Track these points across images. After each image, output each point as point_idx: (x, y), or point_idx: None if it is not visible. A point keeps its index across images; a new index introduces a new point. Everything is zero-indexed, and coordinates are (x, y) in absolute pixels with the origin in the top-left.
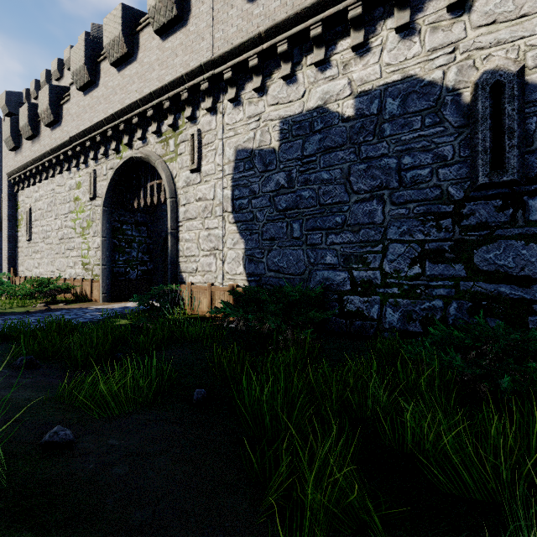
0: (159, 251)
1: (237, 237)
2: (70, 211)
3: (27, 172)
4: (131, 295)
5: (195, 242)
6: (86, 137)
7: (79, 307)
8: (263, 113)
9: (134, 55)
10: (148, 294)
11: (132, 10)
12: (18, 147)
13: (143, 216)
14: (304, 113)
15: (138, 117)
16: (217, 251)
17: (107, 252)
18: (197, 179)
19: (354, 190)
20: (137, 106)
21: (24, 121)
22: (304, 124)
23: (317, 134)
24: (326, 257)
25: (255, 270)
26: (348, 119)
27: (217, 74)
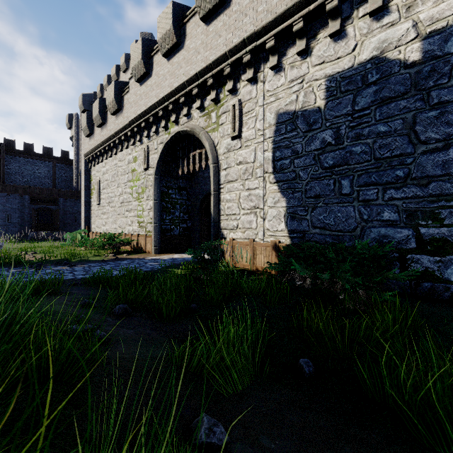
0: (196, 211)
1: (278, 196)
2: (129, 180)
3: (97, 152)
4: (175, 248)
5: (236, 201)
6: (141, 119)
7: (138, 257)
8: (306, 75)
9: (181, 44)
10: (187, 248)
11: (180, 6)
12: (91, 133)
13: (184, 182)
14: (356, 67)
15: (185, 97)
16: (258, 209)
17: (158, 212)
18: (238, 144)
19: (421, 140)
20: (184, 87)
21: (96, 112)
22: (355, 78)
23: (371, 86)
24: (383, 213)
25: (298, 227)
26: (413, 64)
27: (259, 45)
